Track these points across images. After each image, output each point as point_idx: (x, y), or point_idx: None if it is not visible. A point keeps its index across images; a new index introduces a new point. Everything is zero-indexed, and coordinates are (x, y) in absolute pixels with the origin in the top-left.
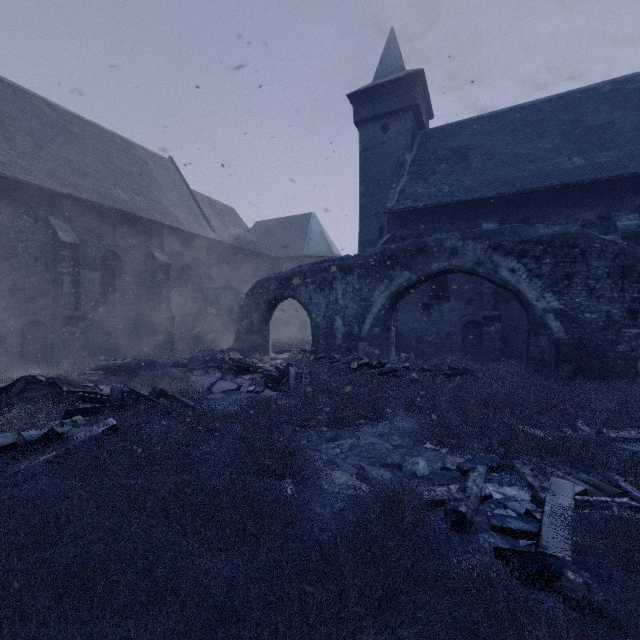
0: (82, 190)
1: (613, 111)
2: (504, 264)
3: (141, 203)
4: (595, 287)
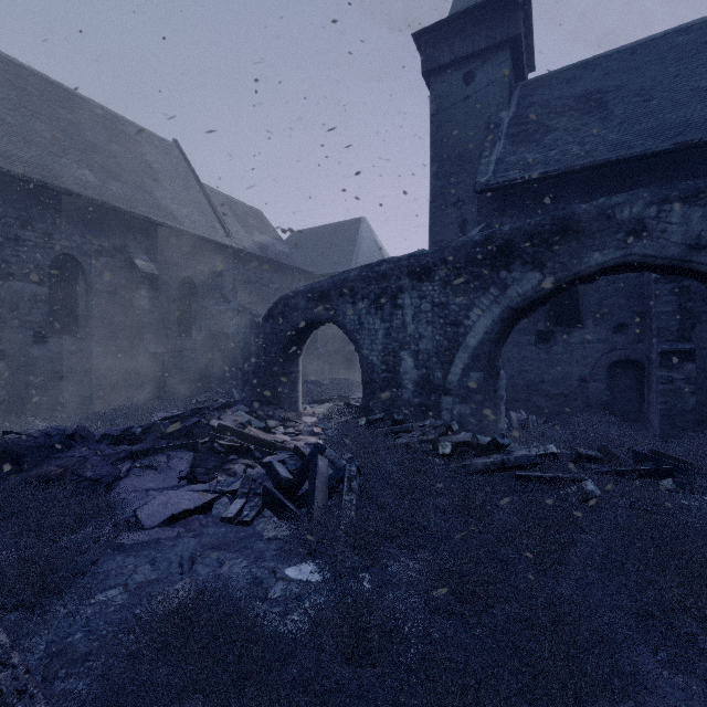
0: (18, 162)
1: None
2: None
3: (119, 190)
4: None
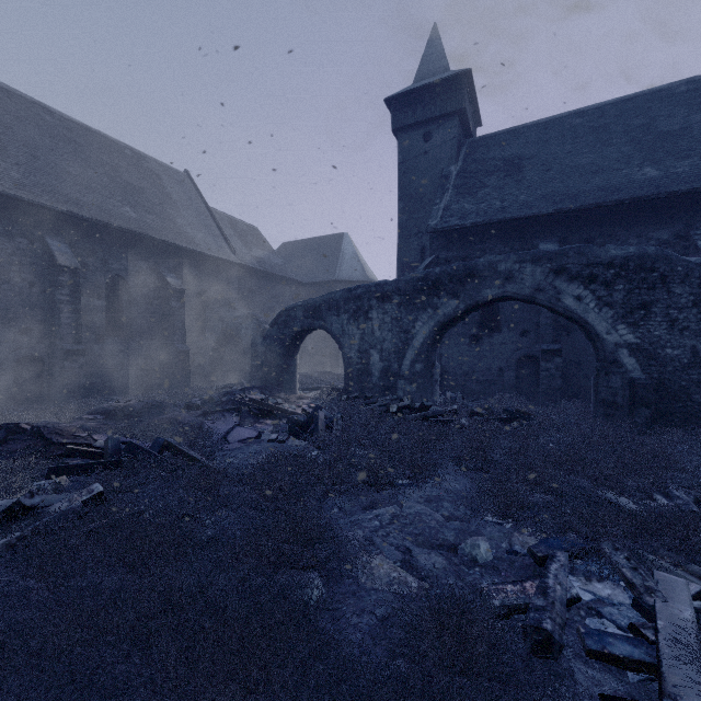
0: (84, 207)
1: (690, 114)
2: (568, 291)
3: (152, 222)
4: (678, 318)
